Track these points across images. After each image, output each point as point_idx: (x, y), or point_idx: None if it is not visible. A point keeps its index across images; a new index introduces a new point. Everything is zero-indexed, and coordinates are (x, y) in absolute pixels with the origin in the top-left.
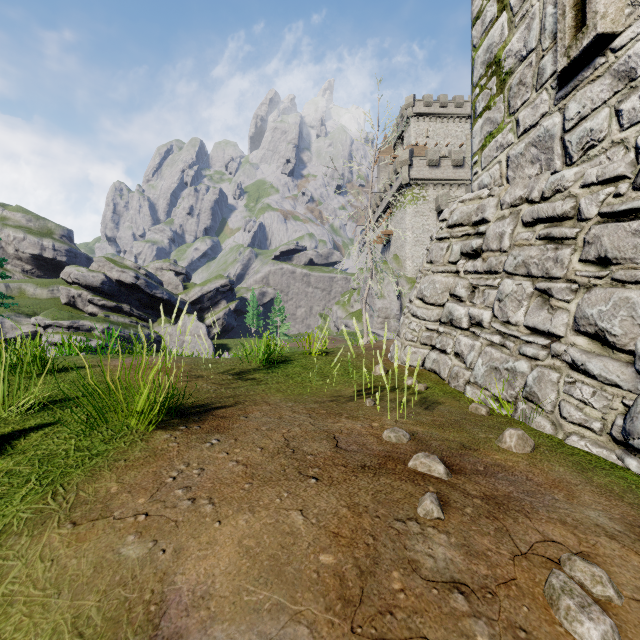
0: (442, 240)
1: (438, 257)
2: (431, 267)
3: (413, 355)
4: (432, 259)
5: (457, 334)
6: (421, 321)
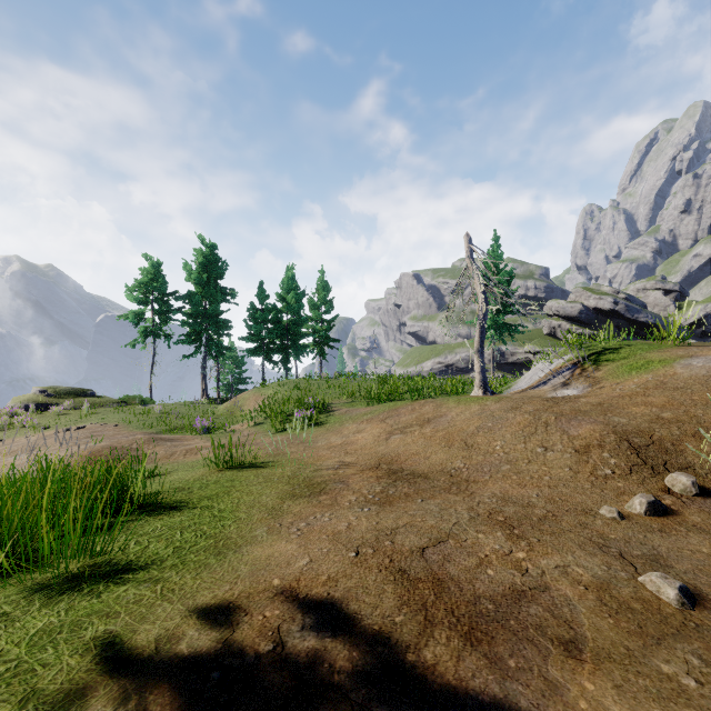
0: None
1: None
2: None
3: None
4: None
5: None
6: None
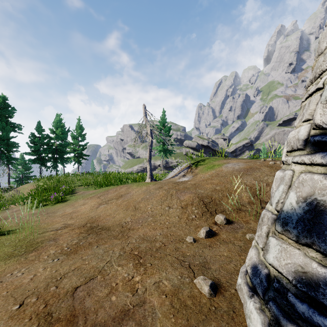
0: None
1: None
2: None
3: None
4: None
5: None
6: None
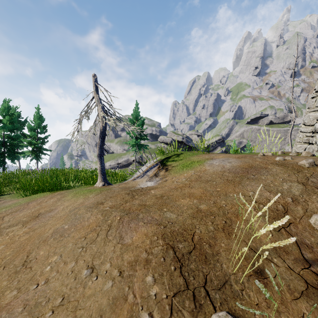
0: (313, 98)
1: (311, 105)
2: (308, 110)
3: (300, 148)
4: (308, 107)
5: (317, 135)
6: (303, 133)
